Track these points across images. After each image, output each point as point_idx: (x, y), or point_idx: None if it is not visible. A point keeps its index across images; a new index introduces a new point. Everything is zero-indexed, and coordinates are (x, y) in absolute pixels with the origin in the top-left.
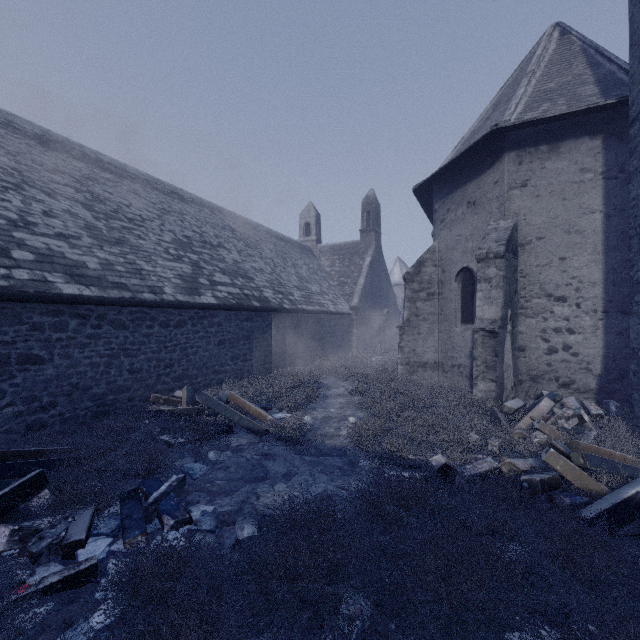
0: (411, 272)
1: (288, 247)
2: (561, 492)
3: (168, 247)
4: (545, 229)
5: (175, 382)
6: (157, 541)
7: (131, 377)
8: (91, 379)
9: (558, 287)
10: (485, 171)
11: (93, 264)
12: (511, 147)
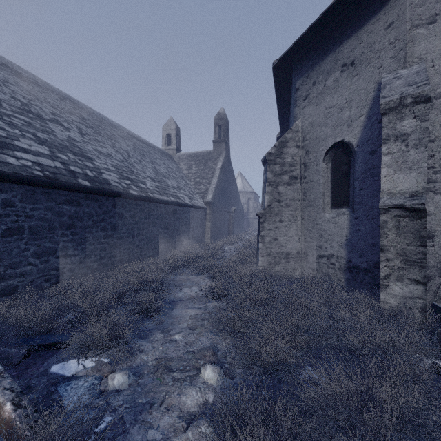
0: (273, 153)
1: (149, 149)
2: None
3: None
4: None
5: None
6: None
7: None
8: None
9: None
10: (371, 18)
11: None
12: None
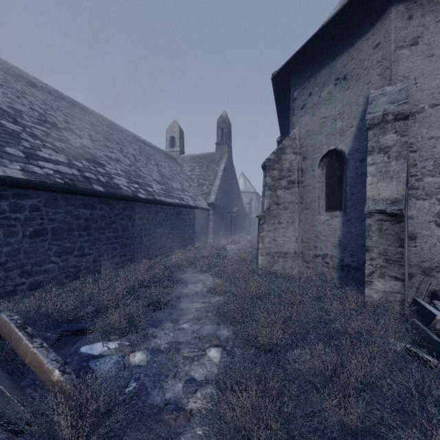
0: (272, 159)
1: (154, 151)
2: None
3: None
4: None
5: None
6: None
7: None
8: None
9: None
10: (361, 37)
11: None
12: None
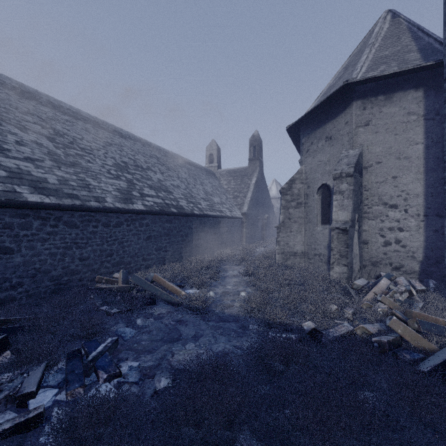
0: (285, 188)
1: (197, 171)
2: (402, 350)
3: (110, 169)
4: (382, 156)
5: (114, 267)
6: (91, 394)
7: (81, 263)
8: (50, 265)
9: (391, 198)
10: (339, 115)
11: (52, 180)
12: (358, 97)
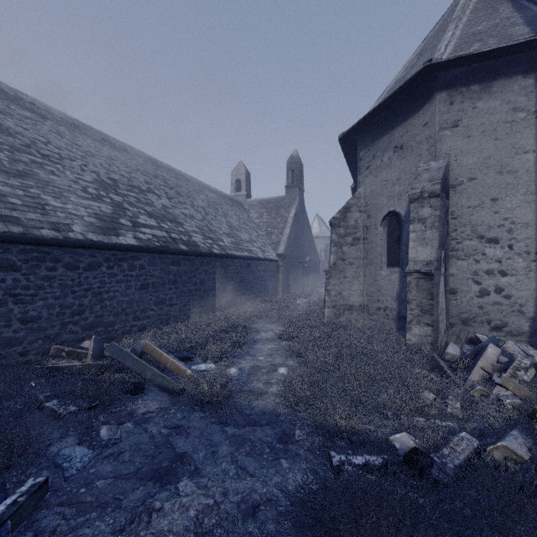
0: (337, 217)
1: (220, 199)
2: None
3: (87, 186)
4: (477, 170)
5: (86, 331)
6: None
7: (24, 327)
8: None
9: (490, 228)
10: (413, 114)
11: None
12: (442, 87)
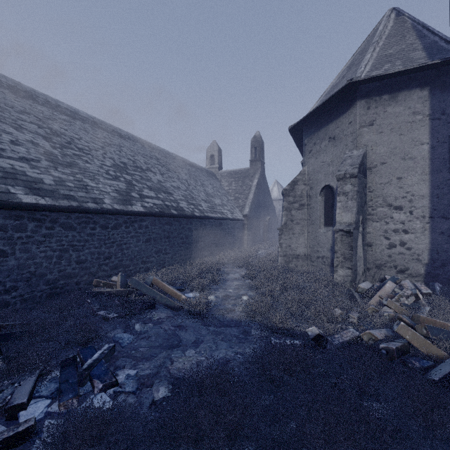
0: (287, 189)
1: (198, 172)
2: (411, 357)
3: (108, 170)
4: (387, 156)
5: (112, 270)
6: (84, 405)
7: (78, 266)
8: (46, 268)
9: (396, 199)
10: (342, 114)
11: (48, 180)
12: (362, 96)
